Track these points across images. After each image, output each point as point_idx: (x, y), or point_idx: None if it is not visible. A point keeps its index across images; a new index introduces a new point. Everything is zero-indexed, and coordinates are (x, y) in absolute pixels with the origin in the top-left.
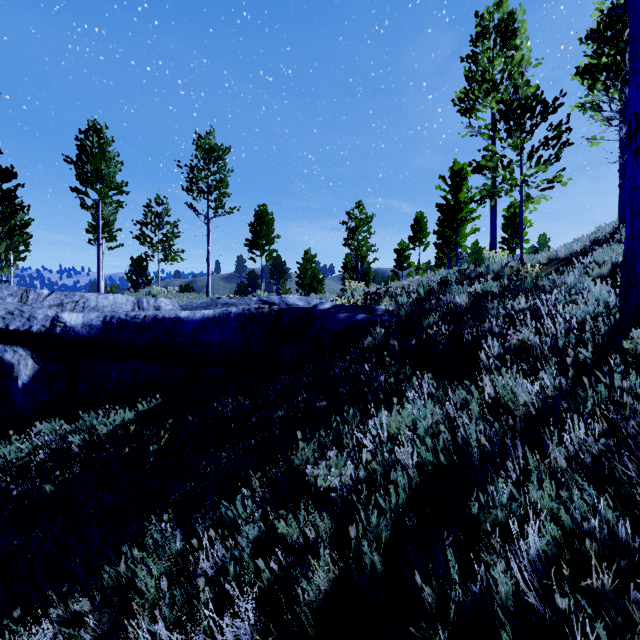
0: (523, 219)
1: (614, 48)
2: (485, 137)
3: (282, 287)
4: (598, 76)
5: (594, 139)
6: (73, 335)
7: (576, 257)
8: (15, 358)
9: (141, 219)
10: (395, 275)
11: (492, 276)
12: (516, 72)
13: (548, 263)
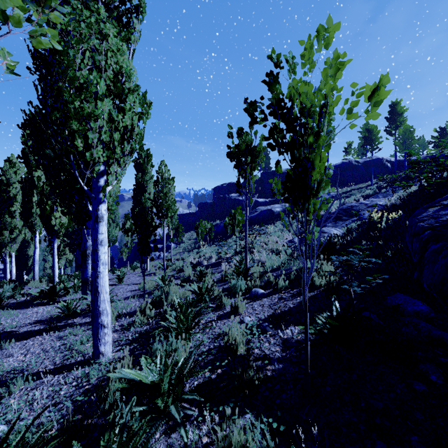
0: None
1: None
2: None
3: None
4: None
5: None
6: (393, 162)
7: None
8: (389, 164)
9: (347, 147)
10: None
11: None
12: None
13: None
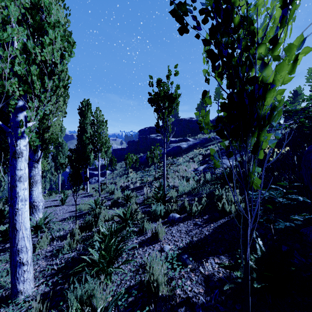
0: None
1: None
2: (311, 86)
3: None
4: None
5: None
6: None
7: None
8: None
9: None
10: None
11: None
12: None
13: None
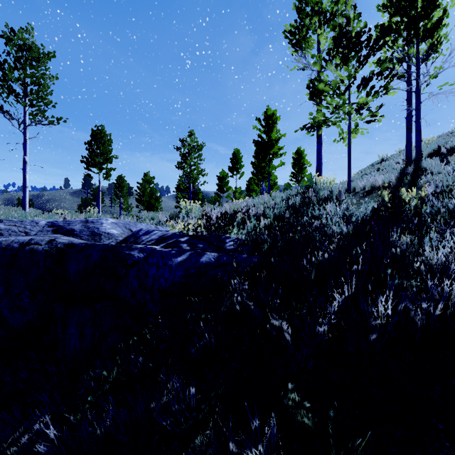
0: (305, 161)
1: (414, 10)
2: (317, 67)
3: (124, 202)
4: (400, 32)
5: (393, 88)
6: None
7: (398, 186)
8: None
9: None
10: (218, 196)
11: (335, 201)
12: (349, 4)
13: (373, 190)
